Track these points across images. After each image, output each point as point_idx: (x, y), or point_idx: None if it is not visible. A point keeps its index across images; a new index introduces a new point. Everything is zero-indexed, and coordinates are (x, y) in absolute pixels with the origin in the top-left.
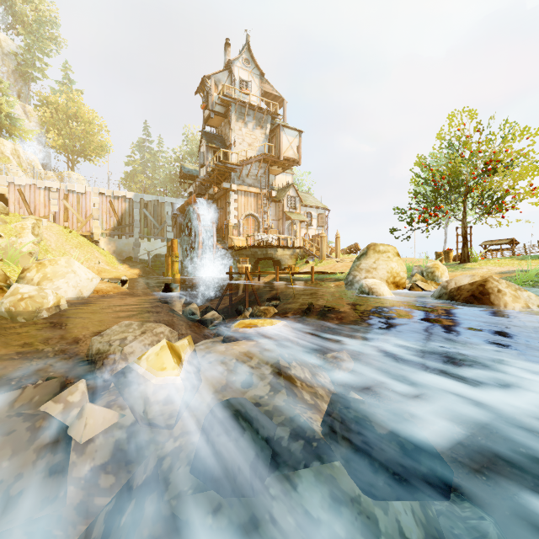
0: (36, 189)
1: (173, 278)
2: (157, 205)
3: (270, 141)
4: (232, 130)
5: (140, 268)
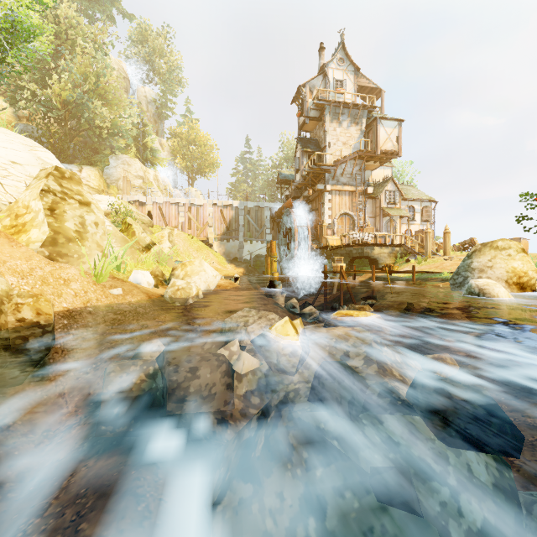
0: (170, 205)
1: (272, 276)
2: (258, 211)
3: (366, 137)
4: (326, 132)
5: (244, 267)
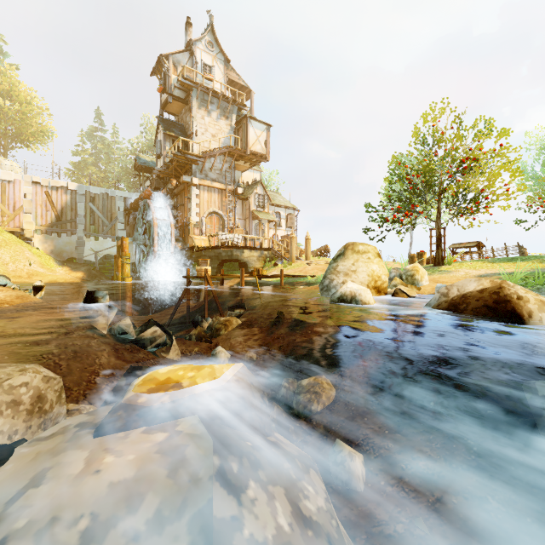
0: None
1: (123, 282)
2: (107, 199)
3: (236, 134)
4: (193, 117)
5: (84, 270)
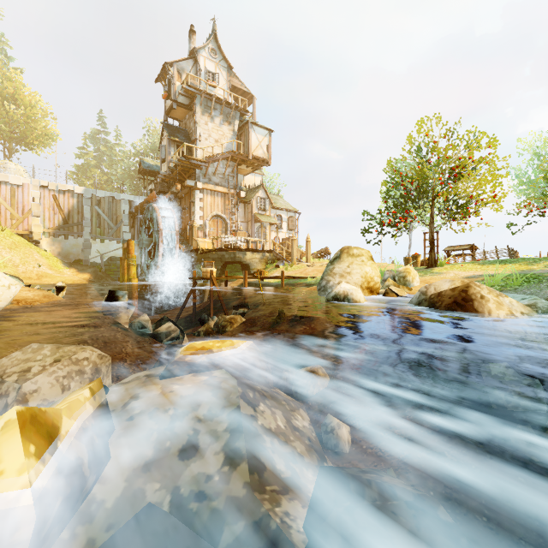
0: None
1: (130, 283)
2: (112, 203)
3: (239, 139)
4: (197, 123)
5: (91, 272)
